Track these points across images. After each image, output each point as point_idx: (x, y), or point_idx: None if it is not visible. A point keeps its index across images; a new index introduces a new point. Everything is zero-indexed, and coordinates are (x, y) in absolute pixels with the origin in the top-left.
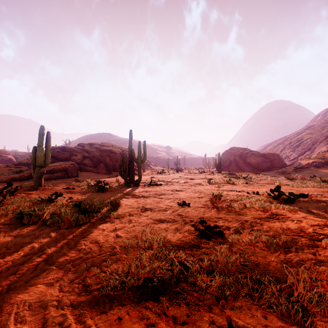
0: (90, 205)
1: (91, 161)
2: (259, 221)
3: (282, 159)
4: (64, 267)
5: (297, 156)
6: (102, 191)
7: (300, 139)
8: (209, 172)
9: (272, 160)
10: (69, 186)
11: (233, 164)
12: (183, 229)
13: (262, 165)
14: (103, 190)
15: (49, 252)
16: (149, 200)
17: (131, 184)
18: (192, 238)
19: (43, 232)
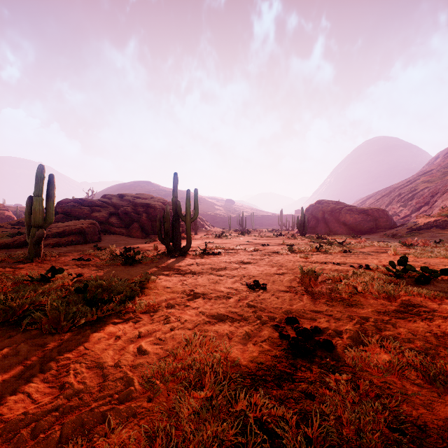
0: (104, 289)
1: (120, 219)
2: (388, 318)
3: (391, 217)
4: (14, 438)
5: (410, 212)
6: (130, 264)
7: (413, 189)
8: (289, 235)
9: (377, 218)
10: (82, 256)
11: (321, 223)
12: (259, 335)
13: (363, 226)
14: (132, 262)
15: (0, 393)
16: (202, 279)
17: (176, 253)
18: (278, 356)
19: (9, 343)
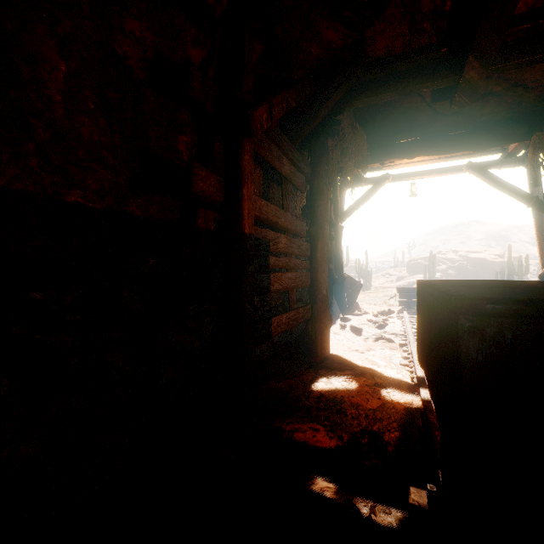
0: None
1: (457, 271)
2: None
3: None
4: None
5: None
6: None
7: None
8: None
9: None
10: None
11: None
12: None
13: None
14: None
15: None
16: None
17: None
18: None
19: None
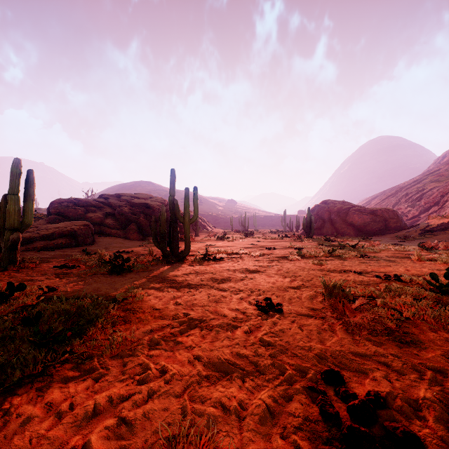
0: (70, 315)
1: (117, 220)
2: None
3: (401, 218)
4: None
5: (418, 213)
6: (118, 274)
7: (420, 189)
8: (295, 237)
9: (387, 219)
10: (66, 263)
11: (327, 224)
12: (287, 411)
13: (372, 227)
14: (120, 271)
15: None
16: (201, 295)
17: (172, 259)
18: None
19: None
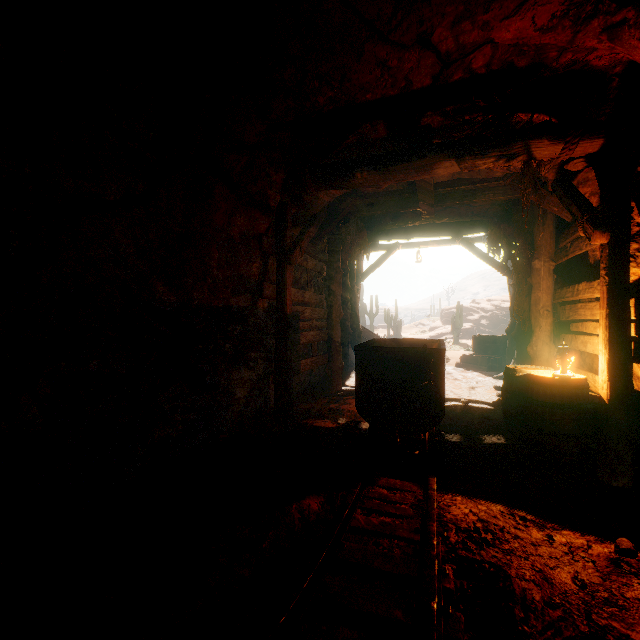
0: None
1: (489, 321)
2: None
3: None
4: None
5: None
6: None
7: None
8: None
9: None
10: None
11: None
12: None
13: None
14: None
15: None
16: None
17: None
18: None
19: None
